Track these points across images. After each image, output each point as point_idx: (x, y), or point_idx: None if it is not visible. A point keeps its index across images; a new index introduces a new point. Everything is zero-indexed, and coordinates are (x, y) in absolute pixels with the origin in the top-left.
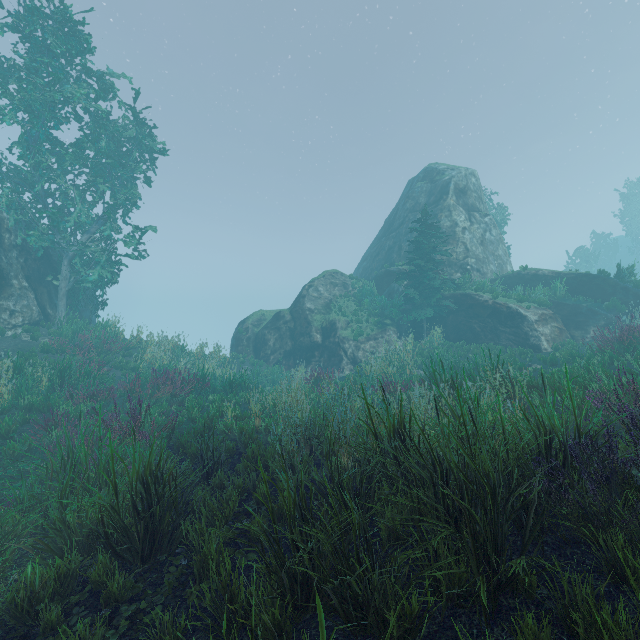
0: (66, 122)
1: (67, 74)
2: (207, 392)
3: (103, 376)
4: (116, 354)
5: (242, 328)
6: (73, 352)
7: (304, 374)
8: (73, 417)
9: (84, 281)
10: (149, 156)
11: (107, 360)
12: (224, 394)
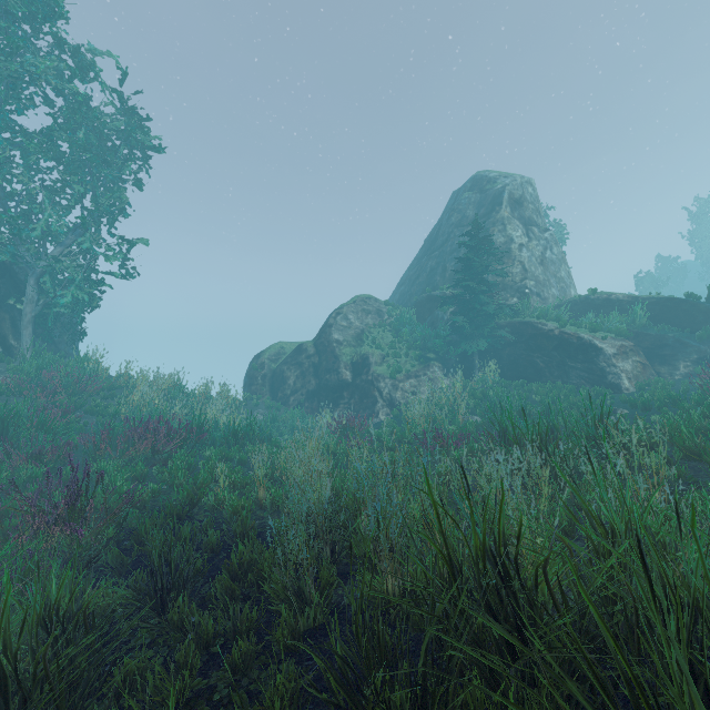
0: (33, 106)
1: (32, 45)
2: (205, 445)
3: (69, 425)
4: (95, 396)
5: (257, 363)
6: (35, 394)
7: (330, 420)
8: (5, 486)
9: (57, 305)
10: (141, 153)
11: (79, 404)
12: (226, 448)
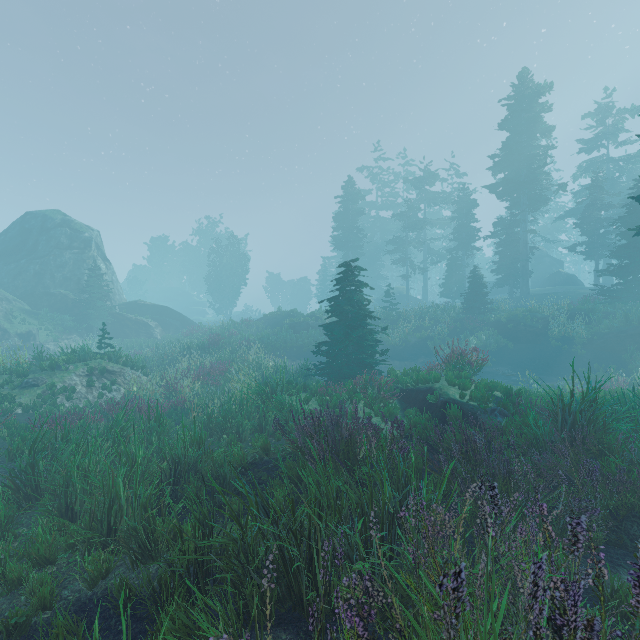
0: None
1: None
2: None
3: None
4: None
5: None
6: None
7: None
8: None
9: None
10: None
11: None
12: None
